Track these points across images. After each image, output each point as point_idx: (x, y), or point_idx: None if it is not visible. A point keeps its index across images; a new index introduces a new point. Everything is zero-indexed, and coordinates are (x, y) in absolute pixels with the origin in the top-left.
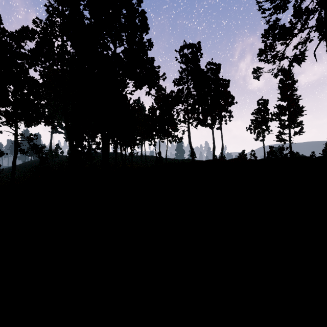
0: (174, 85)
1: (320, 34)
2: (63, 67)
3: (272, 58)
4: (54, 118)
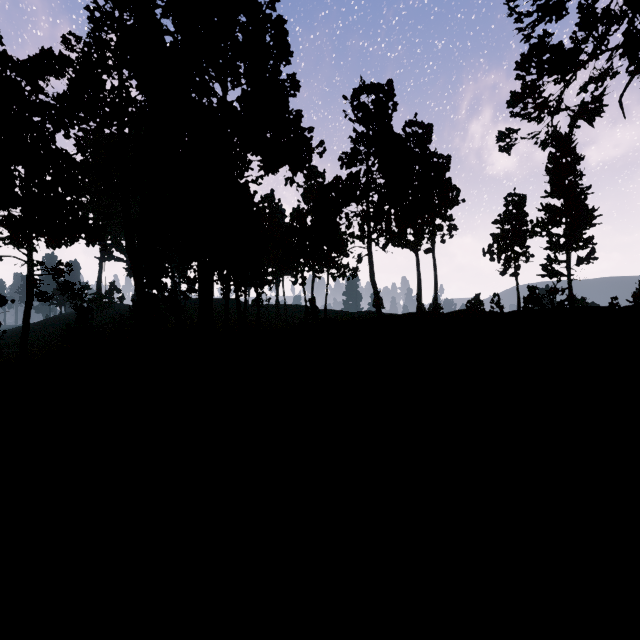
0: (341, 165)
1: (631, 64)
2: (122, 129)
3: (536, 110)
4: (105, 231)
